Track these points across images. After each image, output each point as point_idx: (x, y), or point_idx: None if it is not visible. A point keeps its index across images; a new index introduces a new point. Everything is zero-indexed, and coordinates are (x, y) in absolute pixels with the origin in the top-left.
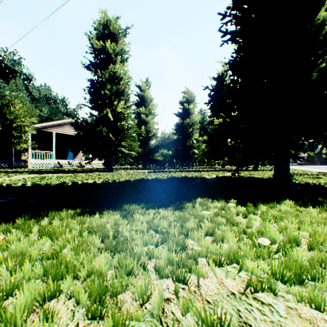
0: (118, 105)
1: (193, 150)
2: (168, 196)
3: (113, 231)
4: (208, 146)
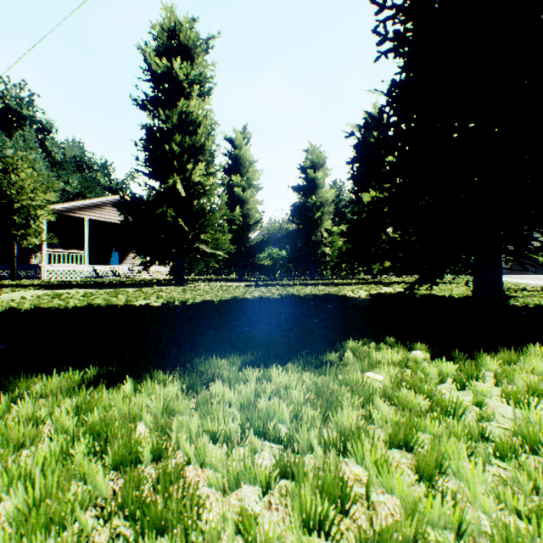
0: (195, 170)
1: (322, 249)
2: (286, 335)
3: (154, 439)
4: (349, 242)
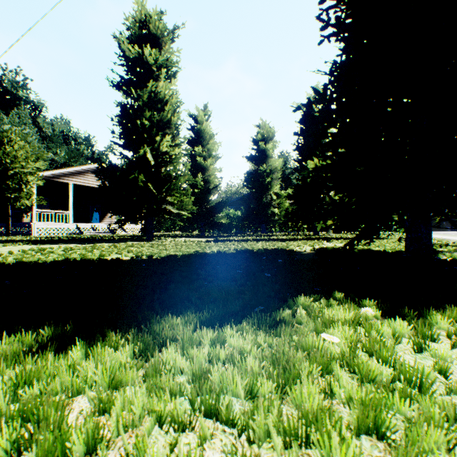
0: (162, 142)
1: (272, 209)
2: (241, 290)
3: (89, 427)
4: (294, 203)
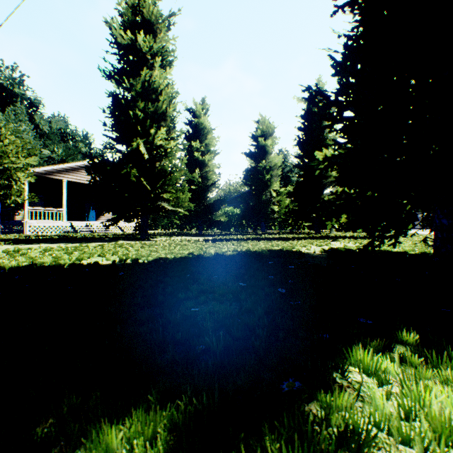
0: (157, 135)
1: (271, 207)
2: (248, 323)
3: None
4: (295, 200)
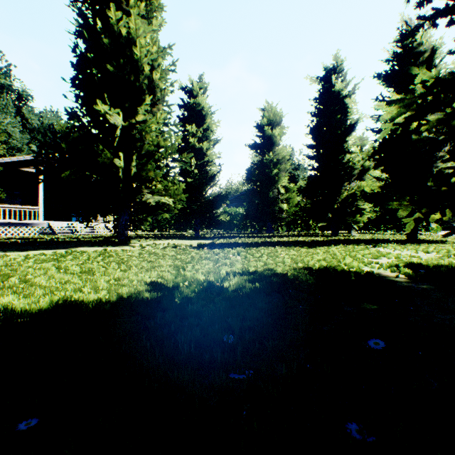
0: (137, 106)
1: (279, 205)
2: None
3: None
4: (308, 197)
